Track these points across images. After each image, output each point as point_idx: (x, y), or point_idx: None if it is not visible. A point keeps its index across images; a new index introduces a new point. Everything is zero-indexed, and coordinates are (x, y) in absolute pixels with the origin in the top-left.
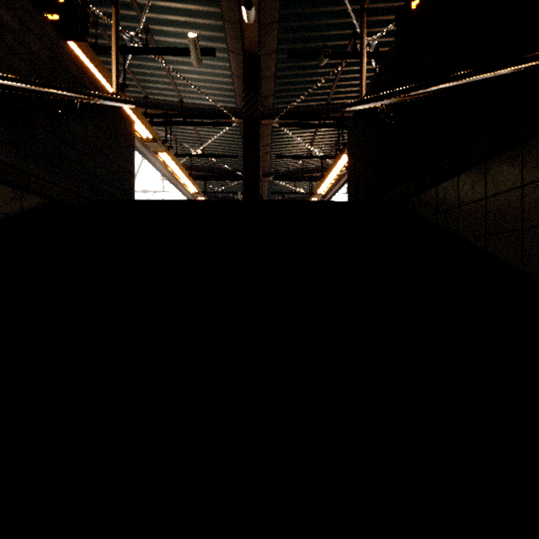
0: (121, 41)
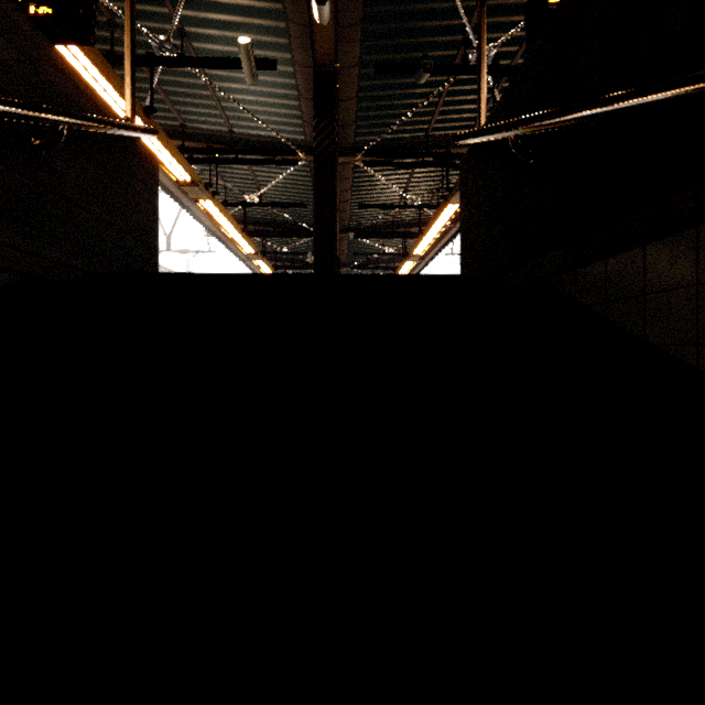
0: (148, 49)
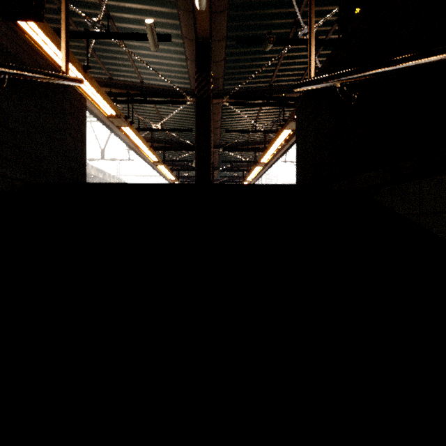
0: (86, 27)
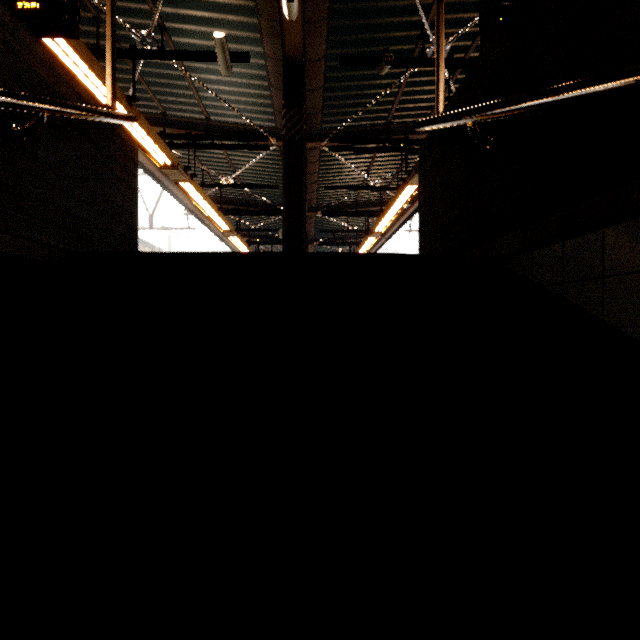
0: (131, 43)
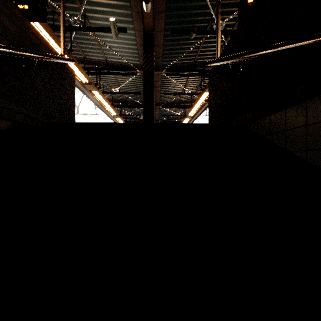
0: (69, 23)
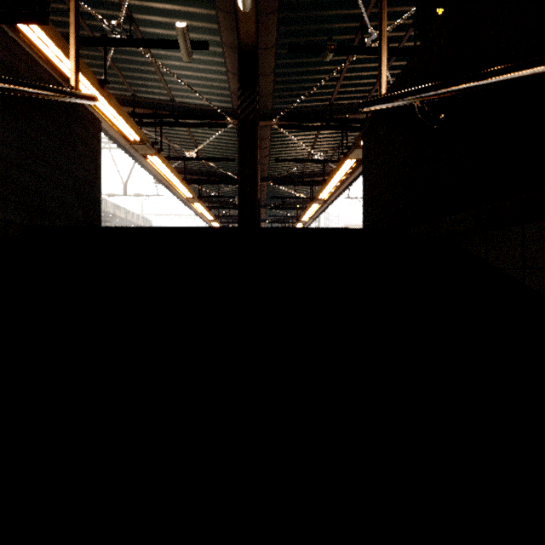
0: (103, 32)
